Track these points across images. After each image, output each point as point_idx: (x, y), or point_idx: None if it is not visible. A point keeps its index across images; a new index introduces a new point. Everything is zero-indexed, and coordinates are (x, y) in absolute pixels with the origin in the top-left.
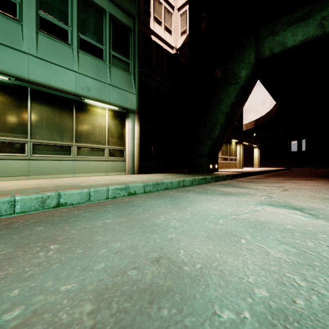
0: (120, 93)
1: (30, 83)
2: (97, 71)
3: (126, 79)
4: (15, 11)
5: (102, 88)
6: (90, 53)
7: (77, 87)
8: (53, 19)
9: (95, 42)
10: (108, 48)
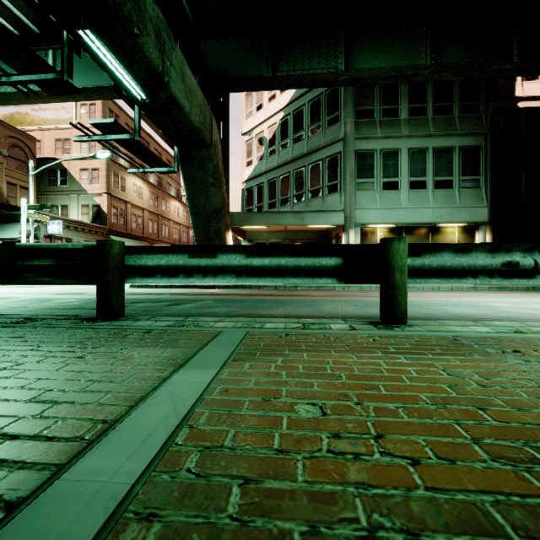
0: (469, 211)
1: (405, 224)
2: (448, 200)
3: (475, 196)
4: (398, 185)
5: (452, 213)
6: (442, 188)
7: (433, 218)
8: (417, 178)
9: (446, 177)
10: (457, 176)
